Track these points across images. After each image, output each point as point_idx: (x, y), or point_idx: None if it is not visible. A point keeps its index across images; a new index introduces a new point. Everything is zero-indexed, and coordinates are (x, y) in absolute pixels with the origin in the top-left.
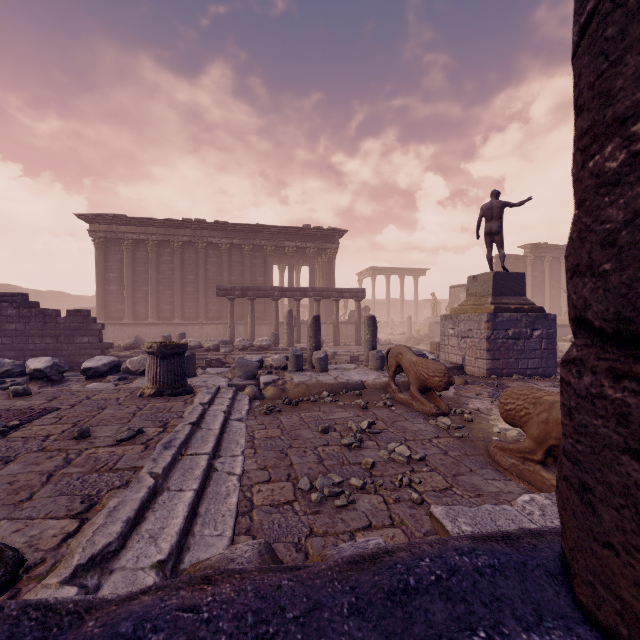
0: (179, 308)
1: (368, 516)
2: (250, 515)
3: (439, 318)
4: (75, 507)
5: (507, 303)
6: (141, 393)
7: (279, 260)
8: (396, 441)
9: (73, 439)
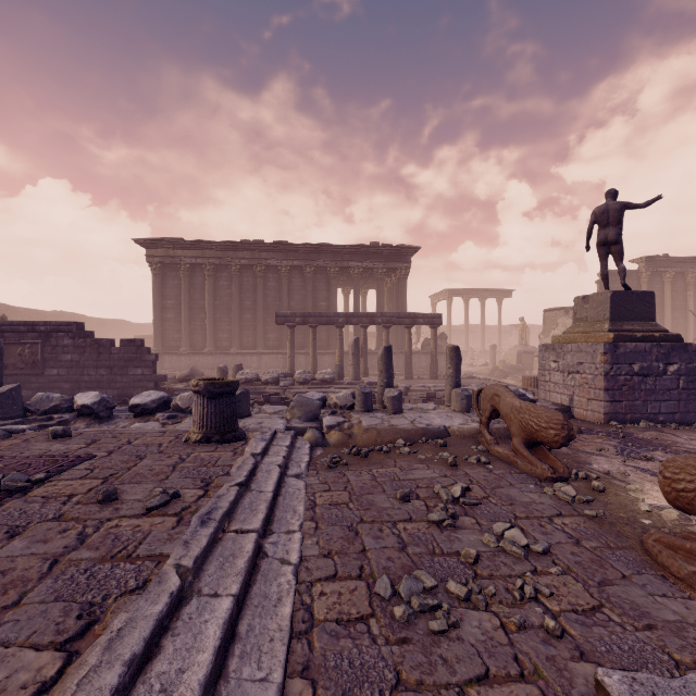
0: (237, 336)
1: (481, 654)
2: (309, 638)
3: (529, 347)
4: (67, 626)
5: (630, 330)
6: (186, 438)
7: (343, 283)
8: (503, 519)
9: (97, 503)
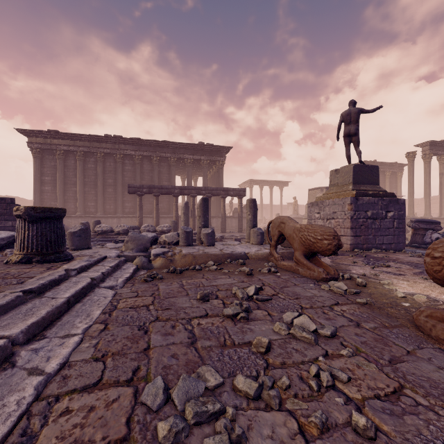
0: (101, 205)
1: None
2: None
3: (299, 215)
4: None
5: (365, 190)
6: (7, 260)
7: (181, 171)
8: (291, 310)
9: None
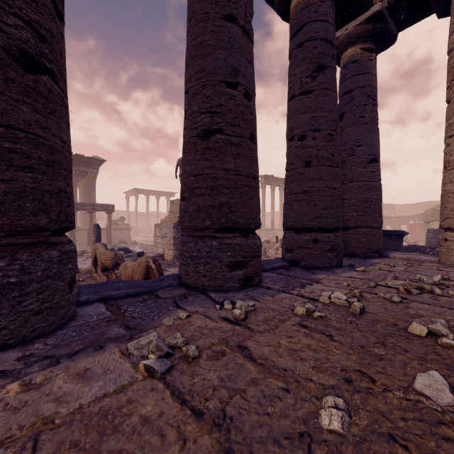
0: None
1: None
2: None
3: None
4: None
5: None
6: None
7: None
8: None
9: None
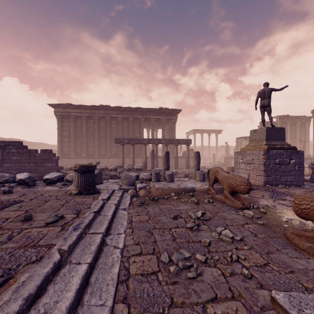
0: (97, 150)
1: (213, 288)
2: (127, 283)
3: (229, 155)
4: None
5: (274, 144)
6: (70, 193)
7: (147, 126)
8: (221, 226)
9: (21, 221)
